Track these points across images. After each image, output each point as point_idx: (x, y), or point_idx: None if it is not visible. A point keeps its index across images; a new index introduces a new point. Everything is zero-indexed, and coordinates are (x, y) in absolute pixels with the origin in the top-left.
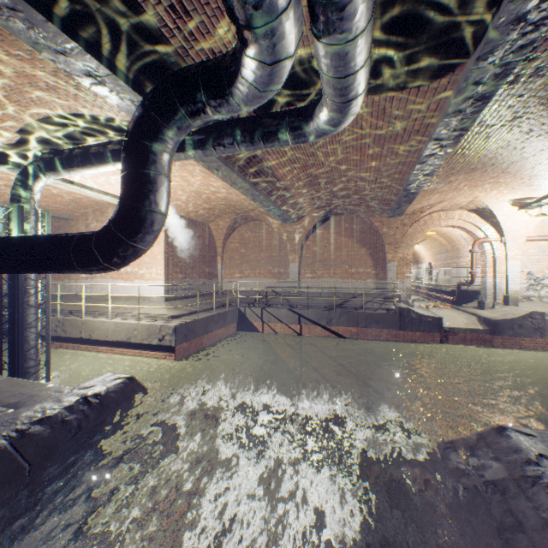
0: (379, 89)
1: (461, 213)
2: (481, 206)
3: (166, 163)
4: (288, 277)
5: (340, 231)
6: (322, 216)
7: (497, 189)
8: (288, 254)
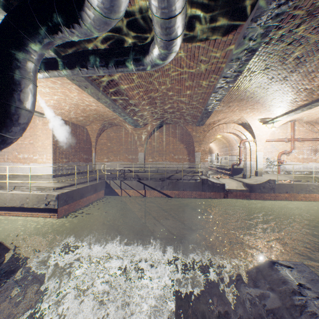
0: (191, 38)
1: (234, 125)
2: (244, 122)
3: (30, 69)
4: (137, 161)
5: (169, 134)
6: (158, 124)
7: (252, 112)
8: (138, 147)
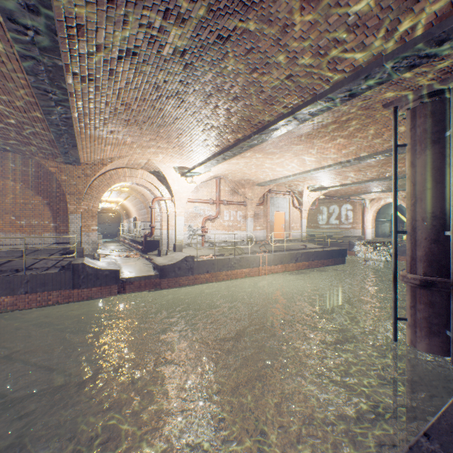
0: None
1: (143, 173)
2: (157, 169)
3: None
4: None
5: (2, 172)
6: None
7: (162, 154)
8: None
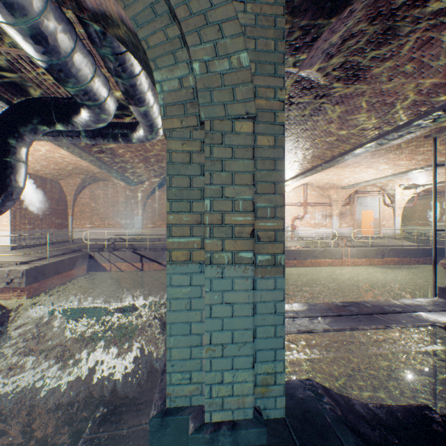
0: None
1: None
2: None
3: (25, 153)
4: (133, 227)
5: None
6: (160, 182)
7: None
8: (134, 209)
